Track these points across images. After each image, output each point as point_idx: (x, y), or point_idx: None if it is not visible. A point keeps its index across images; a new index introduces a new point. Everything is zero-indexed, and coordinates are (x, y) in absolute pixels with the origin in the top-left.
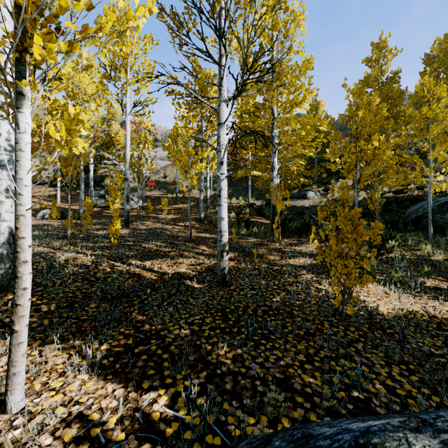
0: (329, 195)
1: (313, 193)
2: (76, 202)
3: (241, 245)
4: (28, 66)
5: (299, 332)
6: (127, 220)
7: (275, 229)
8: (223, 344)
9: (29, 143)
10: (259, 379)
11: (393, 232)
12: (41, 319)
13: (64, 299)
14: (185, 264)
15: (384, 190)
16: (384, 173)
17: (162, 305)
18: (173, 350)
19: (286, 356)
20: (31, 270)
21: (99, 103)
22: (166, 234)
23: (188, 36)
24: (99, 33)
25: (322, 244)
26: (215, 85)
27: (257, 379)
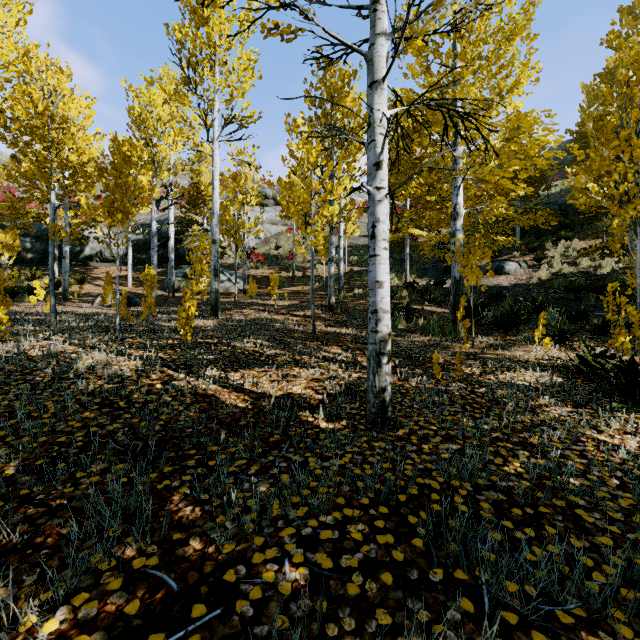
0: (544, 267)
1: (515, 264)
2: None
3: (402, 346)
4: None
5: (638, 597)
6: (215, 305)
7: (460, 321)
8: None
9: None
10: None
11: None
12: None
13: (38, 450)
14: (303, 379)
15: None
16: None
17: (247, 474)
18: None
19: None
20: None
21: (178, 132)
22: (273, 328)
23: None
24: None
25: (553, 347)
26: (362, 7)
27: None
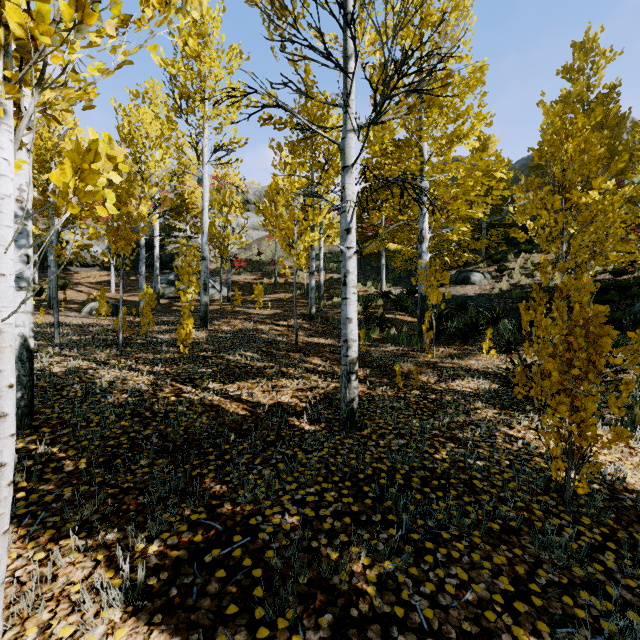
0: (505, 278)
1: (480, 275)
2: (137, 291)
3: (374, 356)
4: (2, 50)
5: (492, 525)
6: (205, 317)
7: (425, 332)
8: (358, 547)
9: (8, 195)
10: (431, 634)
11: (622, 337)
12: (61, 487)
13: (99, 450)
14: (290, 389)
15: (595, 269)
16: (599, 244)
17: (254, 464)
18: (272, 560)
19: (476, 580)
20: (13, 430)
21: (166, 150)
22: (260, 340)
23: (295, 24)
24: (147, 12)
25: (501, 356)
26: (337, 105)
27: (429, 635)
